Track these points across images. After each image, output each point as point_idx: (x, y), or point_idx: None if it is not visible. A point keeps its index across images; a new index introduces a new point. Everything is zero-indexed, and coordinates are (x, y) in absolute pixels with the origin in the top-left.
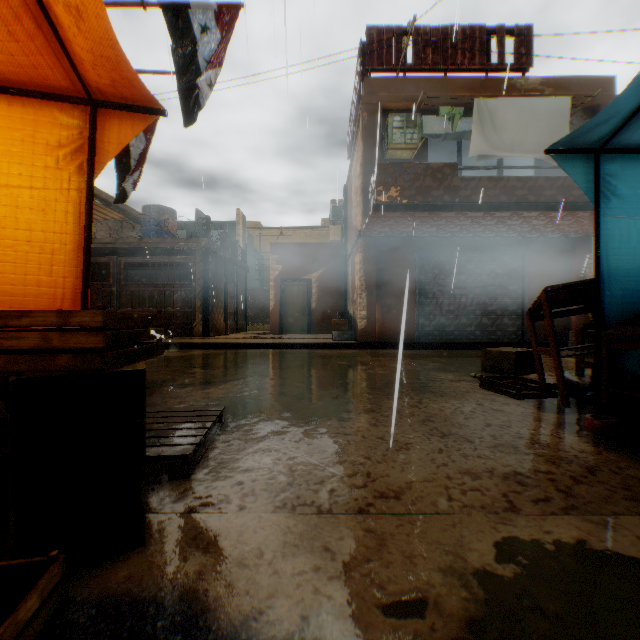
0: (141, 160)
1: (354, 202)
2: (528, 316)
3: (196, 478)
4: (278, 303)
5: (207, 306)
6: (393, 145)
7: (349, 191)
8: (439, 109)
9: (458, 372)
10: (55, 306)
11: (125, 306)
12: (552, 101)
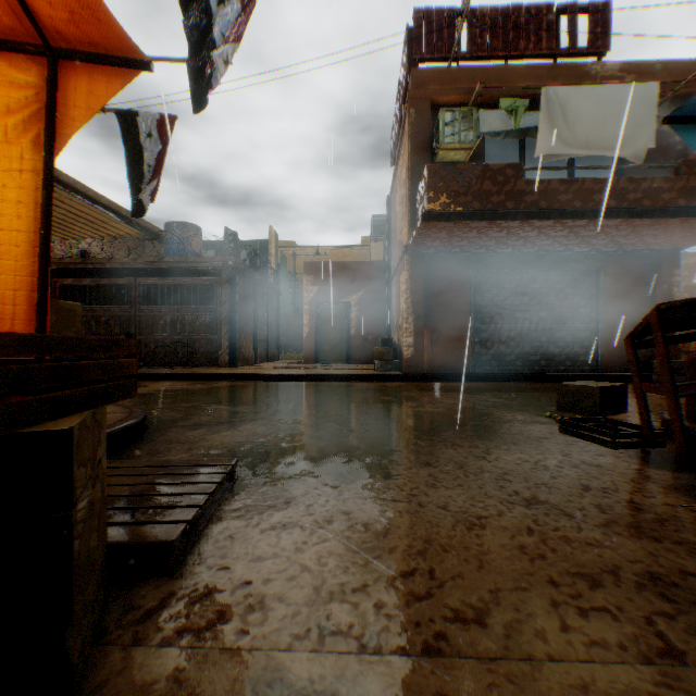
0: (156, 166)
1: (399, 214)
2: (628, 343)
3: (183, 574)
4: (313, 329)
5: (234, 332)
6: (445, 145)
7: (393, 202)
8: (499, 101)
9: (527, 411)
10: (3, 329)
11: (144, 333)
12: (636, 88)
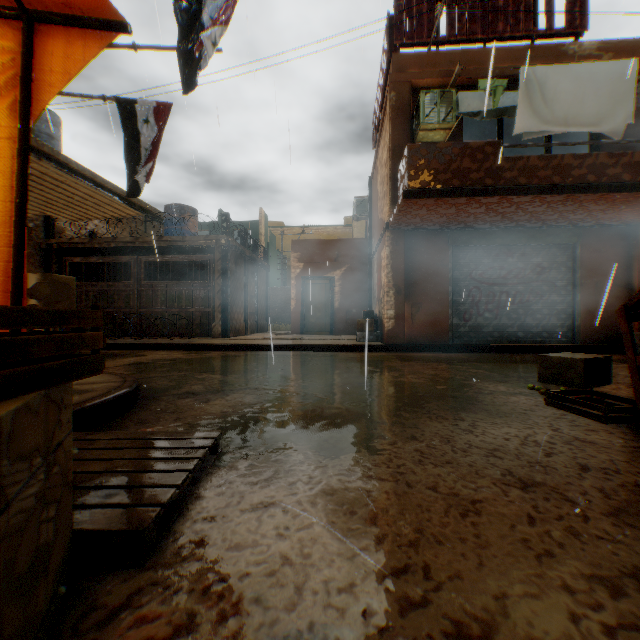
0: (153, 150)
1: (380, 193)
2: (621, 315)
3: (155, 564)
4: (299, 302)
5: (226, 305)
6: (425, 125)
7: (374, 183)
8: (478, 82)
9: (508, 382)
10: None
11: (145, 306)
12: (614, 65)
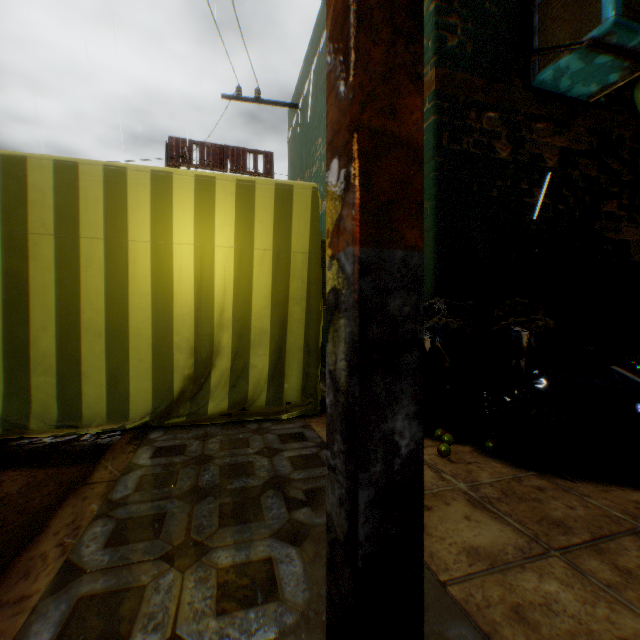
0: None
1: None
2: None
3: None
4: None
5: None
6: None
7: None
8: None
9: None
10: None
11: None
12: None
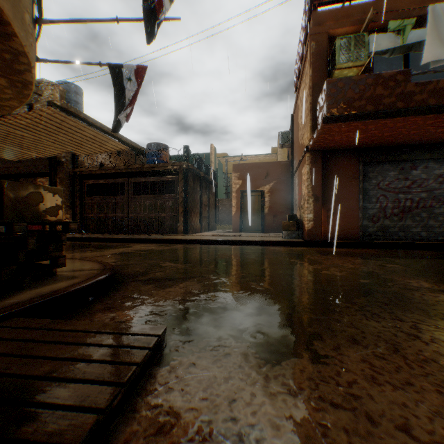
0: (134, 100)
1: (301, 124)
2: None
3: None
4: (239, 209)
5: (187, 212)
6: (340, 65)
7: (295, 118)
8: (388, 24)
9: (428, 278)
10: None
11: (133, 212)
12: None
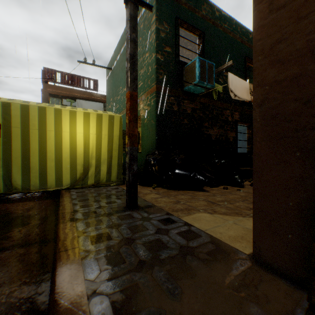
0: None
1: None
2: None
3: None
4: None
5: None
6: None
7: None
8: (67, 99)
9: None
10: None
11: None
12: (98, 103)
